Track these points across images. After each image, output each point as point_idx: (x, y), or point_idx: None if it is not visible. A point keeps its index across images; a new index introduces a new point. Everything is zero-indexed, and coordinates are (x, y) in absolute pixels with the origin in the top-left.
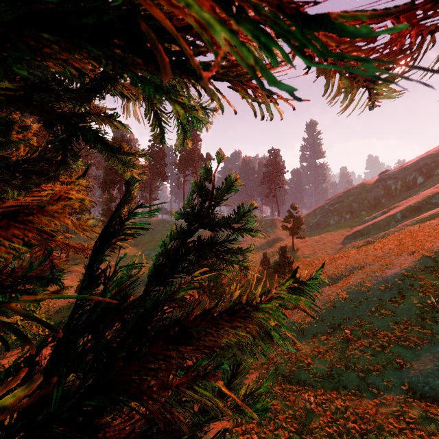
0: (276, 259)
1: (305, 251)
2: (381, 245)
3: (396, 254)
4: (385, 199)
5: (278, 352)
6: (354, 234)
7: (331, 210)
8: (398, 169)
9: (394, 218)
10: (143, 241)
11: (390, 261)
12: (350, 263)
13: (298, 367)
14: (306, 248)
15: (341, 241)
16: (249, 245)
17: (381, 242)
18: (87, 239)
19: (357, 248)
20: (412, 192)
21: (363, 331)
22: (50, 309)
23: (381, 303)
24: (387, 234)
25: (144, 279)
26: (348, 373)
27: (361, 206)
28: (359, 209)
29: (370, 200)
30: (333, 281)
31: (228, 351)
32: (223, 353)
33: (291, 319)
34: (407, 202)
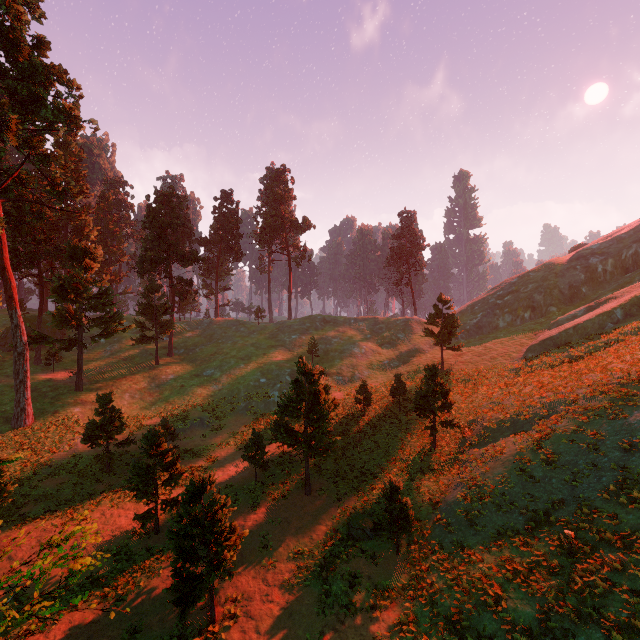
0: (419, 387)
1: (462, 371)
2: (599, 364)
3: (637, 381)
4: (587, 287)
5: (432, 563)
6: (544, 344)
7: (500, 305)
8: (606, 240)
9: (612, 317)
10: (203, 354)
11: (630, 394)
12: (549, 395)
13: (476, 603)
14: (464, 366)
15: (522, 354)
16: (370, 361)
17: (596, 357)
18: (117, 350)
19: (551, 367)
20: (634, 275)
21: (601, 533)
22: (40, 468)
23: (628, 476)
24: (603, 345)
25: (201, 416)
26: (586, 630)
27: (548, 298)
28: (546, 303)
29: (562, 289)
30: (520, 426)
31: (340, 557)
32: (332, 561)
33: (452, 497)
34: (629, 292)
